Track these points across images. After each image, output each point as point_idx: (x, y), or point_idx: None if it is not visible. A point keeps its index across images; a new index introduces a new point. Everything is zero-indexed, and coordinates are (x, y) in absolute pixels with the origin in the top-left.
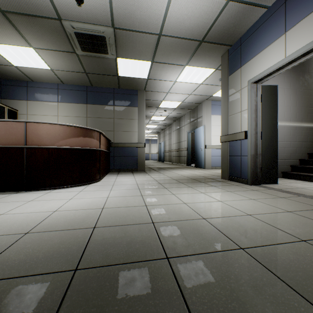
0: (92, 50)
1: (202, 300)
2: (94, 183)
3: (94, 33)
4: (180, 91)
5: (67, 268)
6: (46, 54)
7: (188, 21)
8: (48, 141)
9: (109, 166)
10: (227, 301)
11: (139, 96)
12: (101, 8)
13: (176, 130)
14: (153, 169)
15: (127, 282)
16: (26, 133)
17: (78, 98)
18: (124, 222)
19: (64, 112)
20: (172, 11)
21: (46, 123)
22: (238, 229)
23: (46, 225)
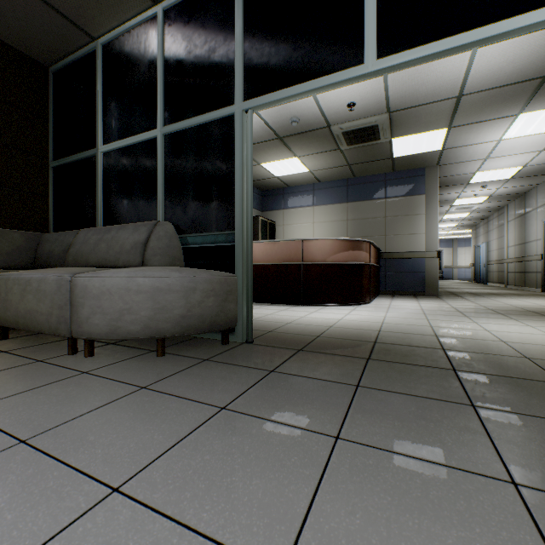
0: (360, 141)
1: (461, 361)
2: (364, 305)
3: (363, 126)
4: (515, 150)
5: (369, 341)
6: (308, 159)
7: (509, 66)
8: (320, 257)
9: (378, 286)
10: (481, 364)
11: (427, 176)
12: (375, 102)
13: (516, 218)
14: (455, 294)
15: (410, 350)
16: (302, 250)
17: (336, 197)
18: (405, 332)
19: (320, 217)
20: (477, 67)
21: (318, 240)
22: (542, 351)
23: (340, 325)
